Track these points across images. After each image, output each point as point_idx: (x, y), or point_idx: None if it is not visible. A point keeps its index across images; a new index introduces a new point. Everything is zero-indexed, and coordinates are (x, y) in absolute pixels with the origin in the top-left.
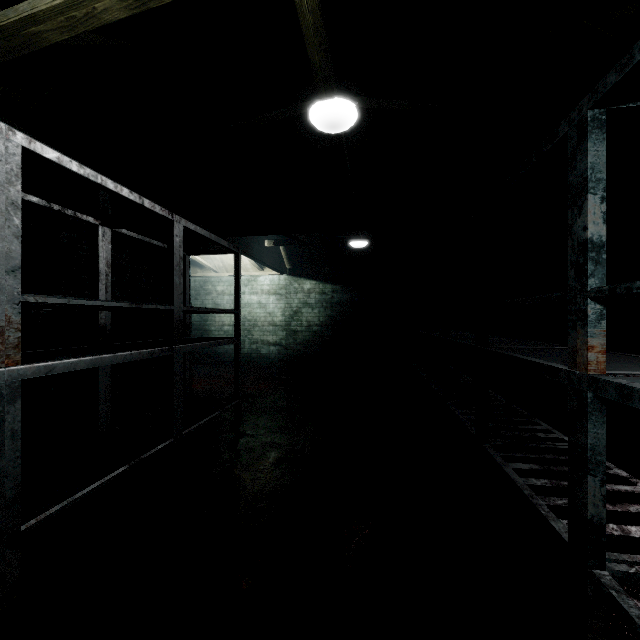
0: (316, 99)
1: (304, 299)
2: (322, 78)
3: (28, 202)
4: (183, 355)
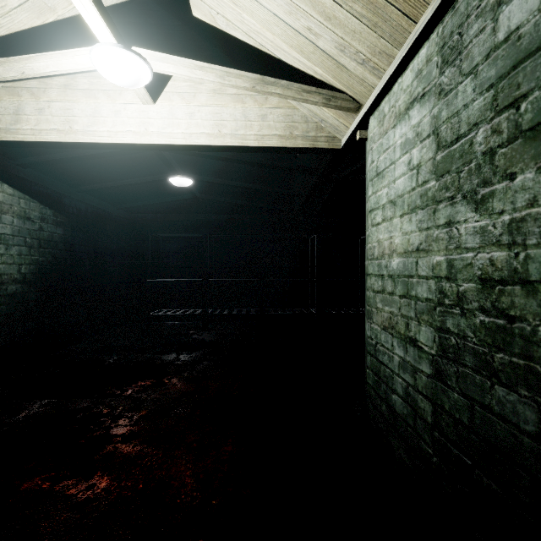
0: None
1: None
2: None
3: None
4: None
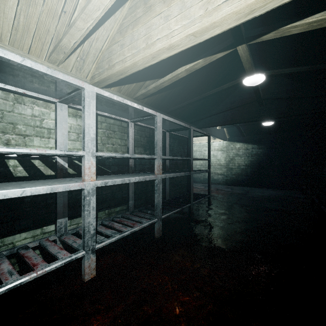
0: (246, 76)
1: (236, 152)
2: (249, 71)
3: (151, 128)
4: (187, 176)
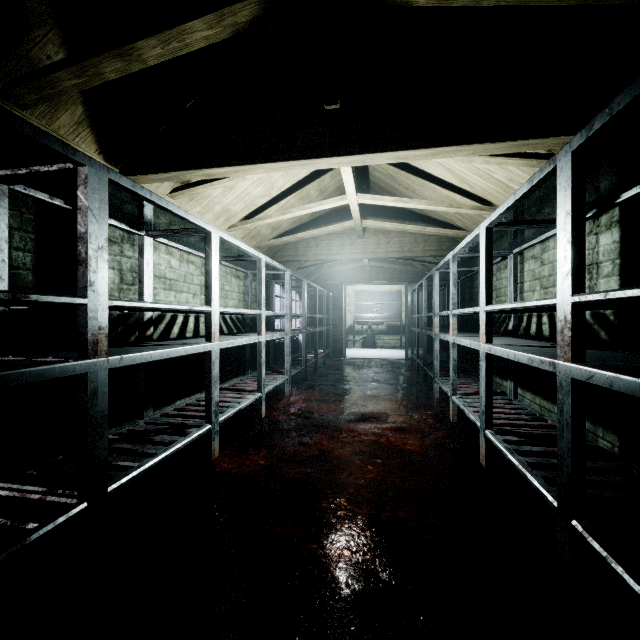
0: None
1: None
2: None
3: None
4: None
